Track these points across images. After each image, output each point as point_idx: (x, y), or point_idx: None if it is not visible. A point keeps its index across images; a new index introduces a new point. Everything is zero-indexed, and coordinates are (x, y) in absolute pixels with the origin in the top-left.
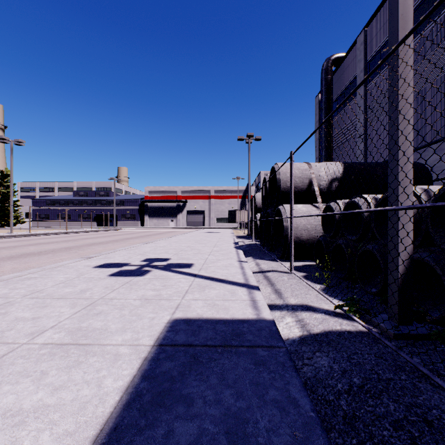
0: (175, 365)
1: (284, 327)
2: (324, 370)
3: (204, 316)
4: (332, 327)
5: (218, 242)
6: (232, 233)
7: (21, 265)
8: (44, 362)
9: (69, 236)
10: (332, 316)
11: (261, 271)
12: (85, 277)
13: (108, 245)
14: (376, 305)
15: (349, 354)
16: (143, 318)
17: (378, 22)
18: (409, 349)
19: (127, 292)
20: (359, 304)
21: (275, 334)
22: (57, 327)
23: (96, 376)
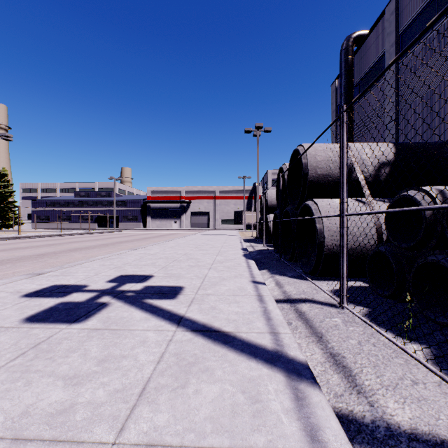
0: None
1: None
2: None
3: None
4: None
5: (223, 247)
6: (239, 236)
7: None
8: None
9: (59, 238)
10: None
11: (287, 299)
12: None
13: (92, 251)
14: None
15: None
16: None
17: None
18: None
19: None
20: None
21: None
22: None
23: None
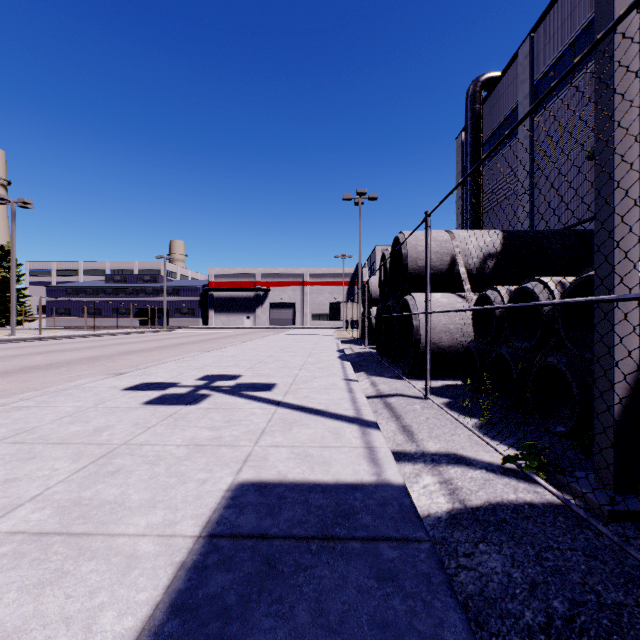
0: (234, 580)
1: (421, 494)
2: (496, 580)
3: (288, 478)
4: (501, 496)
5: (314, 349)
6: (335, 336)
7: (16, 386)
8: (0, 573)
9: (97, 339)
10: (499, 474)
11: (379, 395)
12: (107, 407)
13: (151, 354)
14: (579, 462)
15: (538, 549)
16: (188, 480)
17: (551, 24)
18: (639, 539)
19: (168, 432)
20: (545, 455)
21: (410, 514)
22: (40, 499)
23: (86, 605)
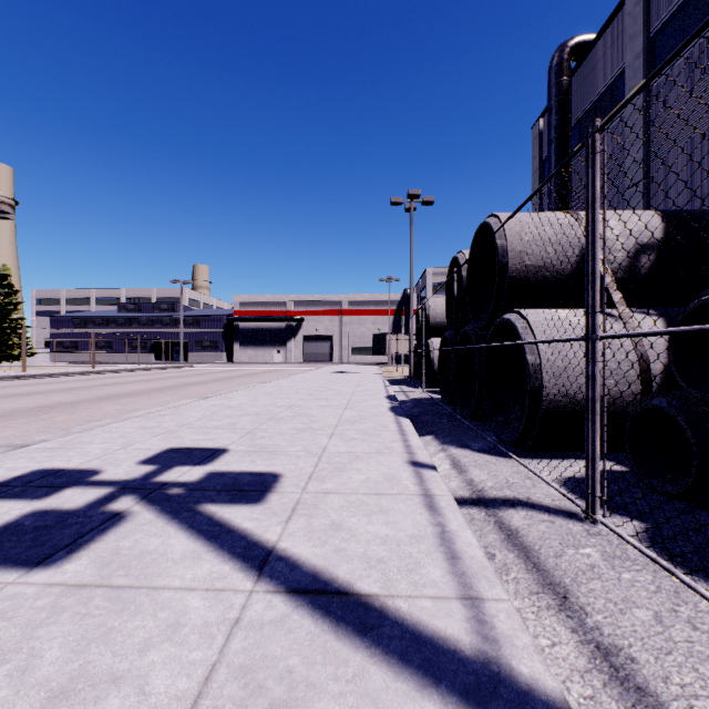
0: None
1: None
2: None
3: None
4: None
5: (355, 394)
6: (381, 375)
7: None
8: None
9: (88, 378)
10: None
11: (478, 498)
12: None
13: (135, 400)
14: None
15: None
16: None
17: None
18: None
19: None
20: None
21: None
22: None
23: None
